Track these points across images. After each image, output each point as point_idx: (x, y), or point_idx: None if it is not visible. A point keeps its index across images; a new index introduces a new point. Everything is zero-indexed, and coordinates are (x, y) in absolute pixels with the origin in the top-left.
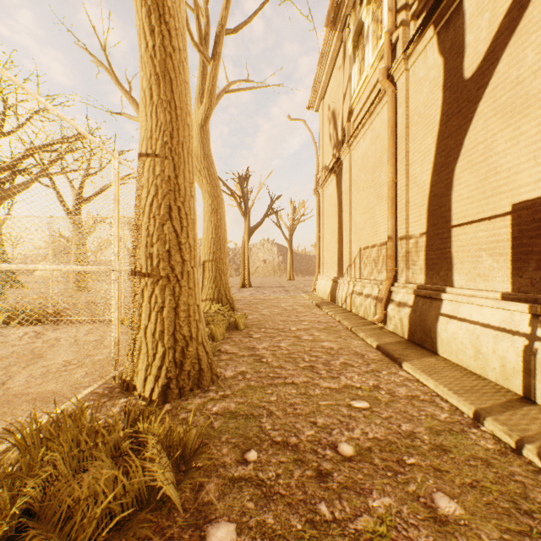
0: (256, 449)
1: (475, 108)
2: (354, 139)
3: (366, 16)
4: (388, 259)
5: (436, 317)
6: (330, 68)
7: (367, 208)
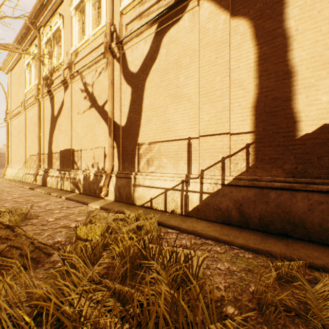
0: None
1: (56, 125)
2: (27, 108)
3: (32, 63)
4: (38, 161)
5: (47, 177)
6: (15, 62)
7: (33, 139)
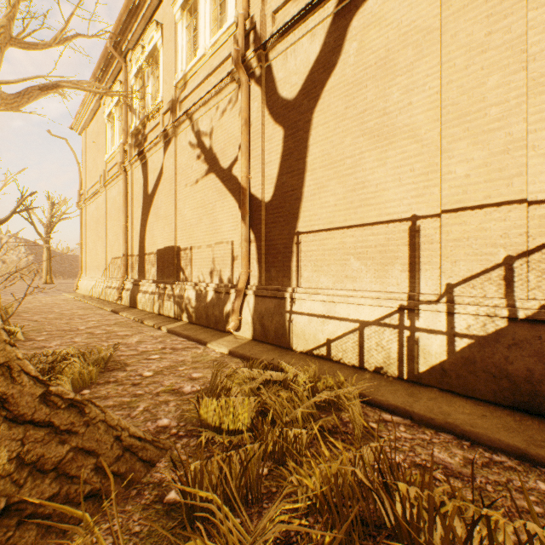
0: (46, 332)
1: (151, 208)
2: (109, 184)
3: (115, 112)
4: (123, 266)
5: (138, 293)
6: (92, 114)
7: (116, 233)
